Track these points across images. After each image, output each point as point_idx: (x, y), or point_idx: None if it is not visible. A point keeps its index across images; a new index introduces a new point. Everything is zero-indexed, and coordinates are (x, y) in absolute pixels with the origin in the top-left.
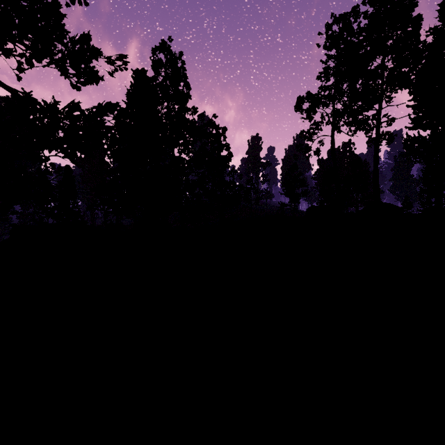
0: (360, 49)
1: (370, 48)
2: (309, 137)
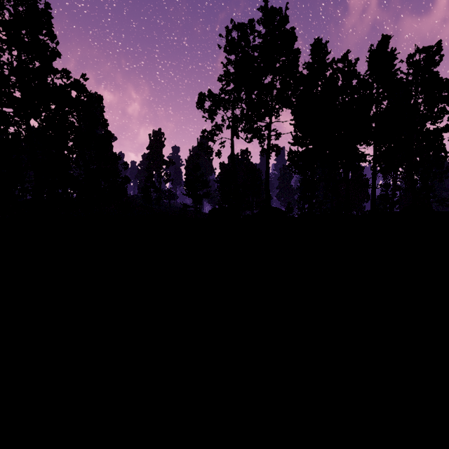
0: (255, 61)
1: (263, 64)
2: (210, 137)
